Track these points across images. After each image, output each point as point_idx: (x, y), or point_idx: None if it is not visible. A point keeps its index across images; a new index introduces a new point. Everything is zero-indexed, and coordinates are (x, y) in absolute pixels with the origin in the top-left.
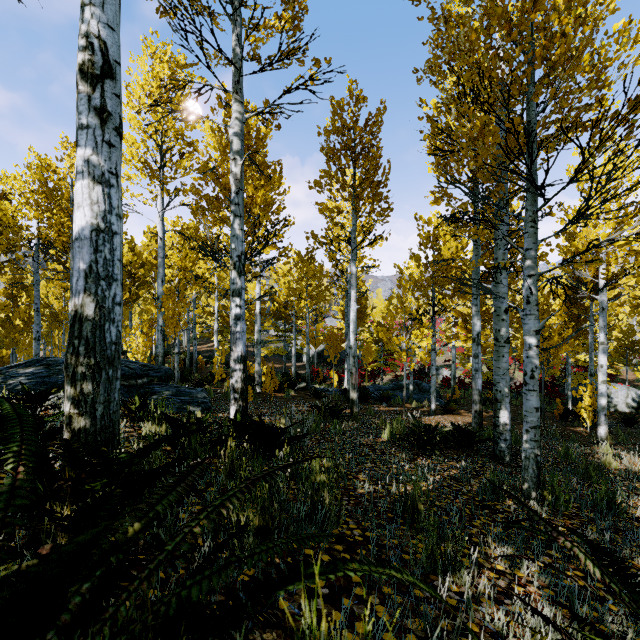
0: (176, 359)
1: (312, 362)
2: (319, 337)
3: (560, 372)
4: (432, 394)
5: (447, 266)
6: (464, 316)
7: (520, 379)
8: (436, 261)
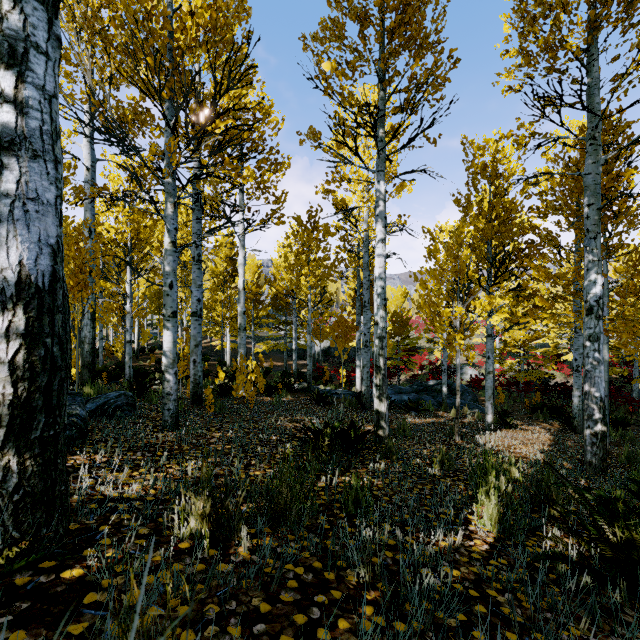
0: (127, 350)
1: (317, 360)
2: (325, 329)
3: (627, 371)
4: (488, 400)
5: (515, 208)
6: (554, 277)
7: (558, 380)
8: (494, 206)
